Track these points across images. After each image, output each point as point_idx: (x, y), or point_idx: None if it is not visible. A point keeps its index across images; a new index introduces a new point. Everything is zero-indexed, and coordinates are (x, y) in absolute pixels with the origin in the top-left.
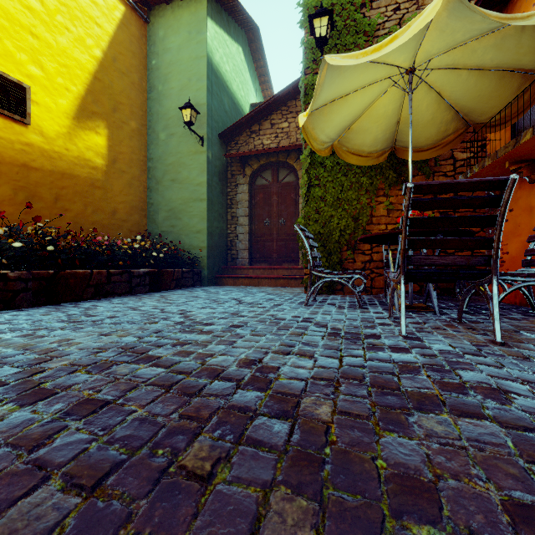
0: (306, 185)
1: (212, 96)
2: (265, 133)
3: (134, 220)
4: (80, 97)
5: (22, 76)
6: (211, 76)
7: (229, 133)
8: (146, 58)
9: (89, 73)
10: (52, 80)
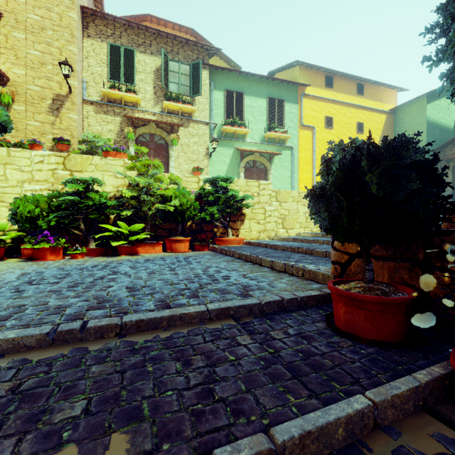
0: None
1: (429, 136)
2: None
3: None
4: None
5: None
6: (428, 128)
7: (439, 148)
8: (393, 128)
9: None
10: None
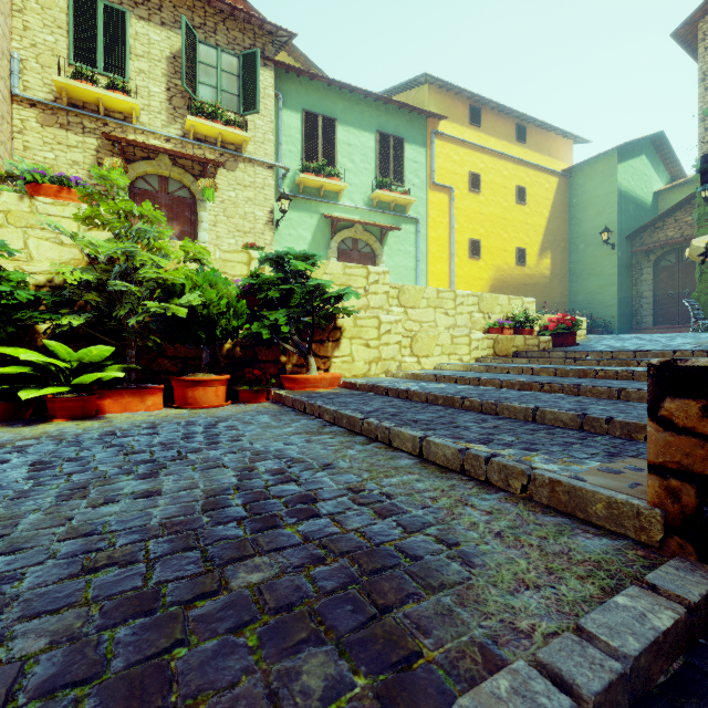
0: (698, 273)
1: (621, 214)
2: (668, 227)
3: (562, 302)
4: (541, 243)
5: (524, 245)
6: (620, 201)
7: (634, 233)
8: (568, 200)
9: (544, 228)
10: (532, 241)
